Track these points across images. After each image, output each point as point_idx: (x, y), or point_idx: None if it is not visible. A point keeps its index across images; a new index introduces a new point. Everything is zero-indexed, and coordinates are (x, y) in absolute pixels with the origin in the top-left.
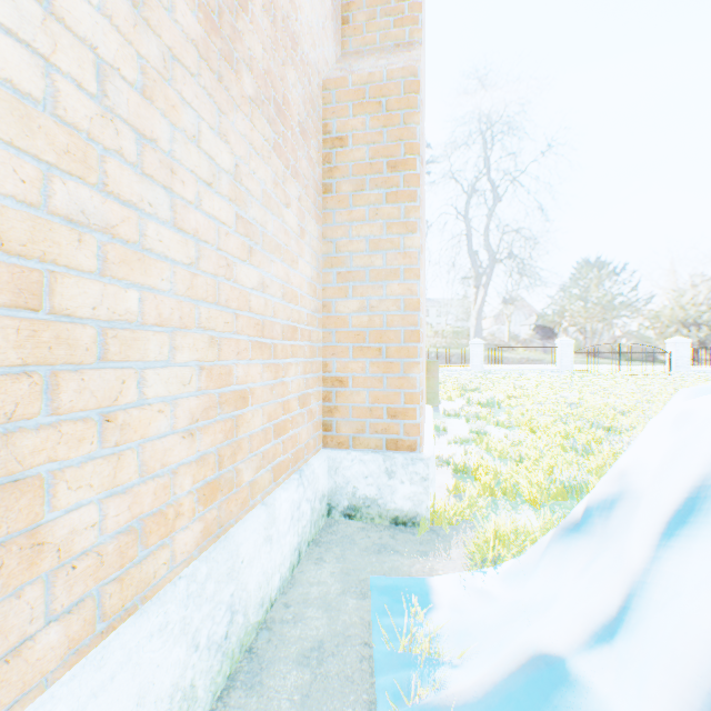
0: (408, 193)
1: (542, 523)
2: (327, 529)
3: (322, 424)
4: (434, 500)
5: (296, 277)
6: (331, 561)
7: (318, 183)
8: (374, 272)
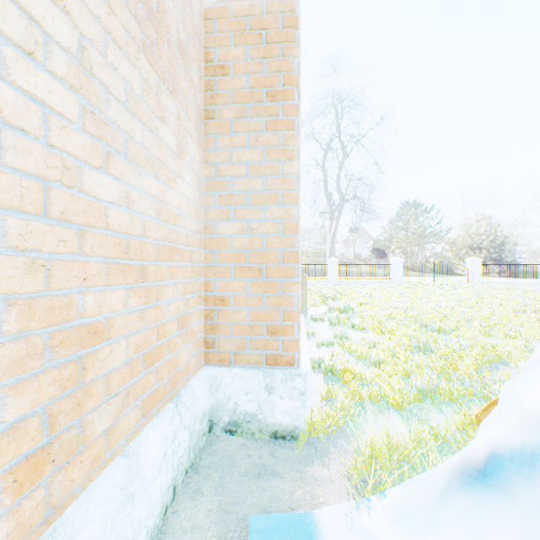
0: (286, 122)
1: (411, 433)
2: (207, 448)
3: (204, 342)
4: (312, 413)
5: (173, 196)
6: (209, 493)
7: (200, 109)
8: (255, 196)
